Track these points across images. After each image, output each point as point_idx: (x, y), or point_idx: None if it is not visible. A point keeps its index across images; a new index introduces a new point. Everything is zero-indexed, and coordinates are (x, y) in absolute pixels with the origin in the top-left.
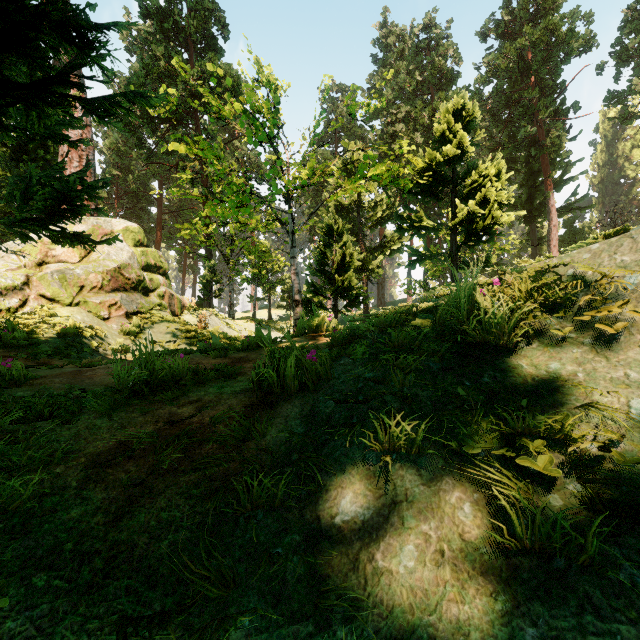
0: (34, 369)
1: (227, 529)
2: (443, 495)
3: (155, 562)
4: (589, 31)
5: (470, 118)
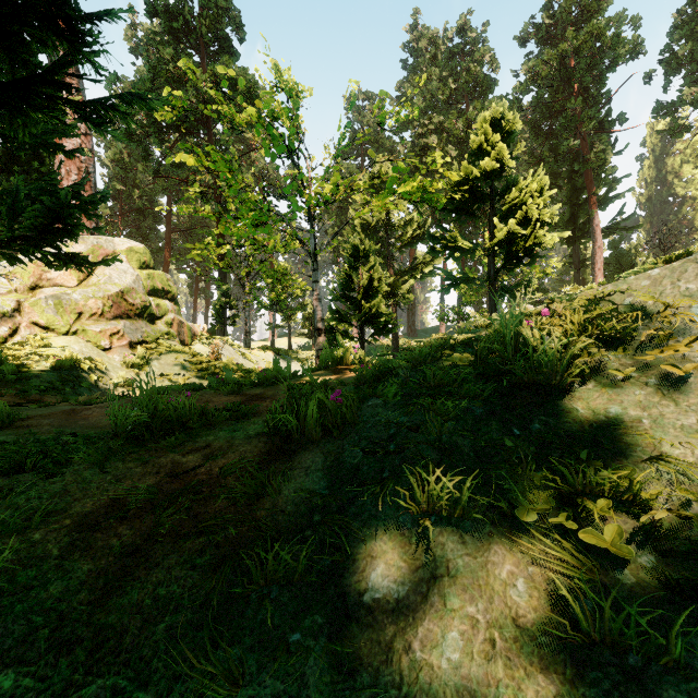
0: (22, 408)
1: (236, 608)
2: (492, 568)
3: (148, 652)
4: (636, 36)
5: (510, 129)
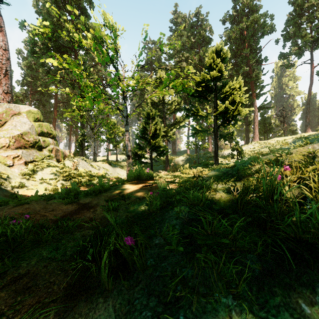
0: None
1: None
2: None
3: None
4: (272, 23)
5: (225, 56)
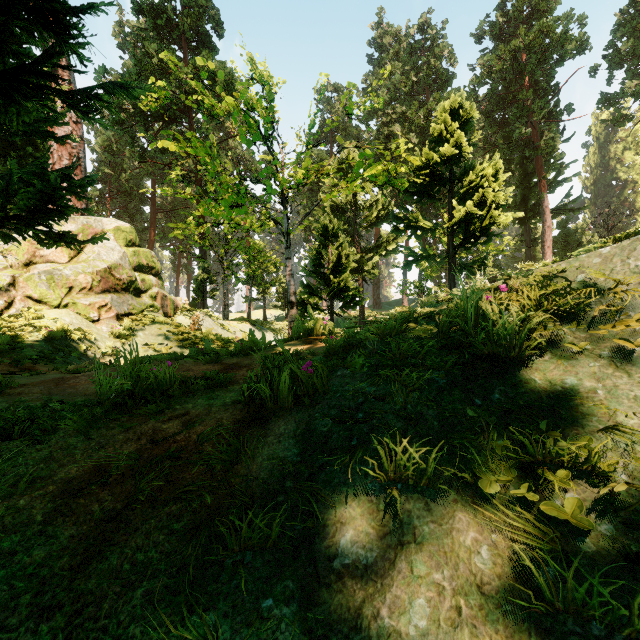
0: (15, 376)
1: (211, 573)
2: (456, 535)
3: (126, 617)
4: (582, 34)
5: (467, 118)
